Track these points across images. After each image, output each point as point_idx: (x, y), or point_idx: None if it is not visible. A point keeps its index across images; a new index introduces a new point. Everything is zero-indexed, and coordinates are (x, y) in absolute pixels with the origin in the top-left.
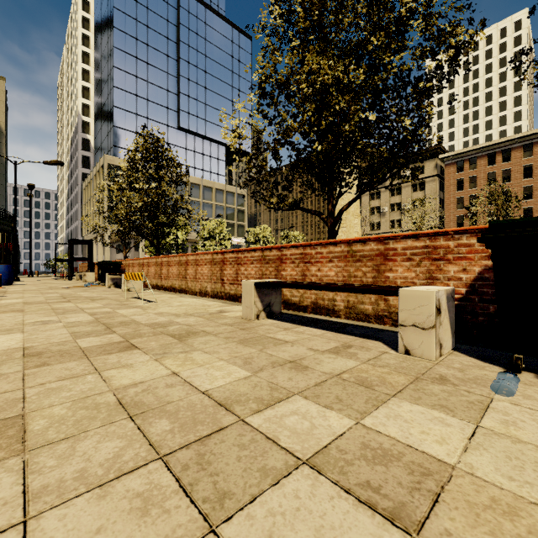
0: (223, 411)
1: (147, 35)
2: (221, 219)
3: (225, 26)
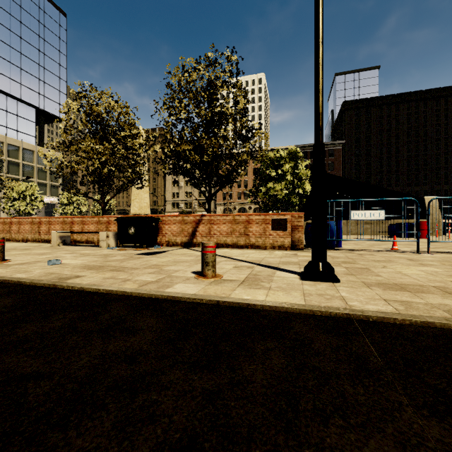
0: (45, 253)
1: None
2: (32, 183)
3: None
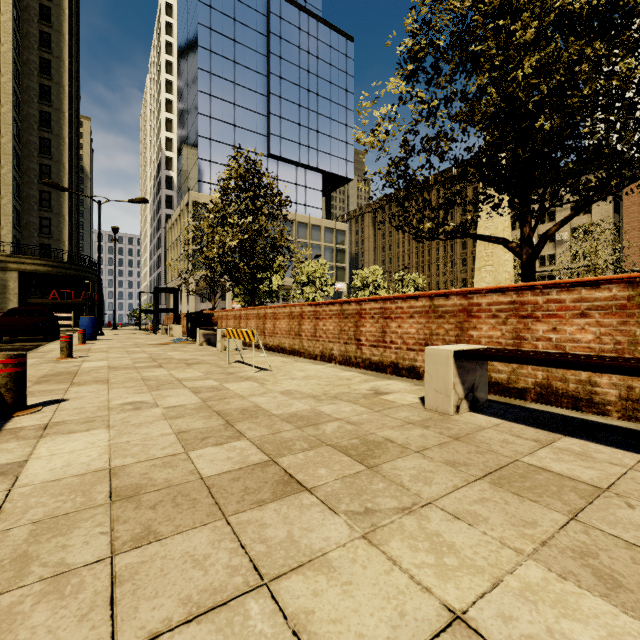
0: None
1: (234, 51)
2: (322, 260)
3: (322, 29)
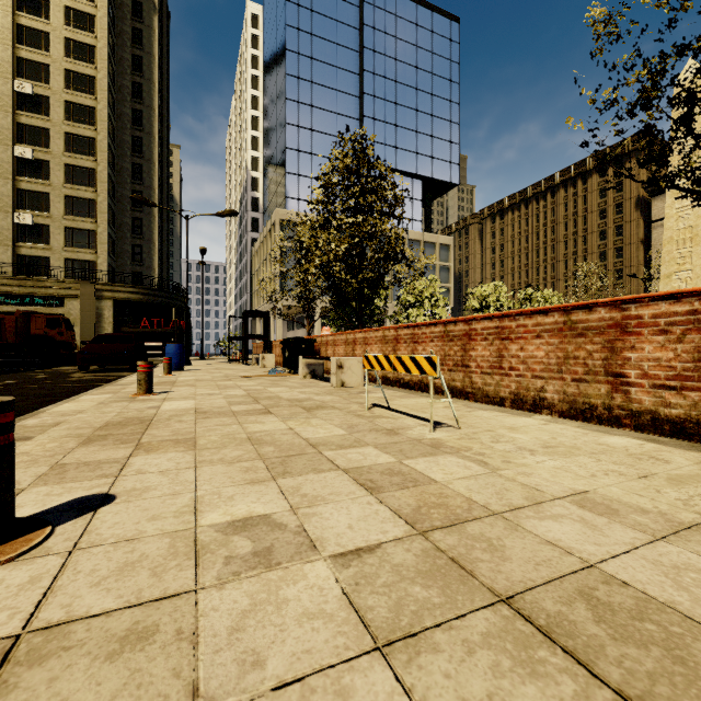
0: None
1: (323, 50)
2: (432, 277)
3: (422, 12)
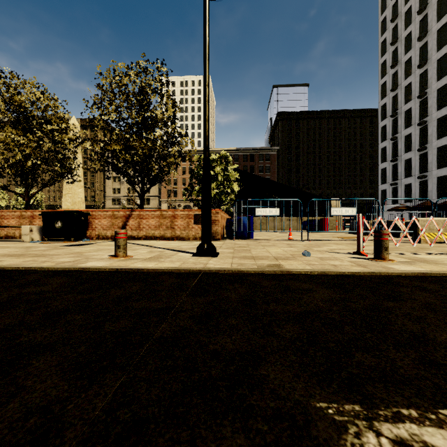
0: None
1: None
2: None
3: None
